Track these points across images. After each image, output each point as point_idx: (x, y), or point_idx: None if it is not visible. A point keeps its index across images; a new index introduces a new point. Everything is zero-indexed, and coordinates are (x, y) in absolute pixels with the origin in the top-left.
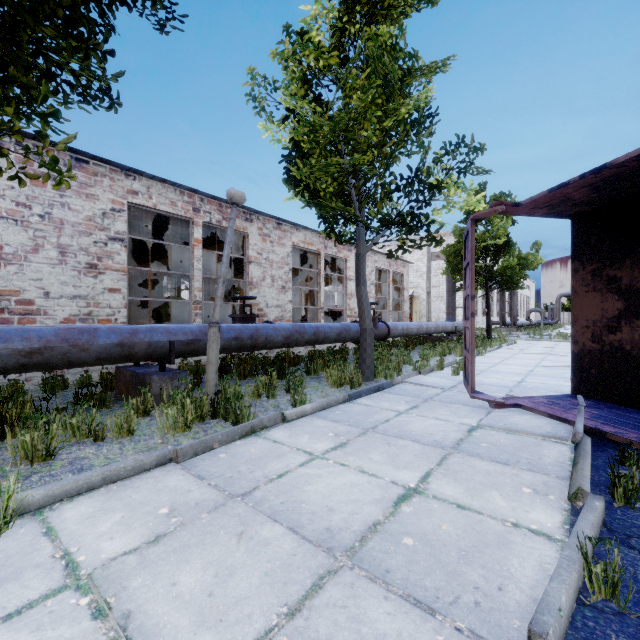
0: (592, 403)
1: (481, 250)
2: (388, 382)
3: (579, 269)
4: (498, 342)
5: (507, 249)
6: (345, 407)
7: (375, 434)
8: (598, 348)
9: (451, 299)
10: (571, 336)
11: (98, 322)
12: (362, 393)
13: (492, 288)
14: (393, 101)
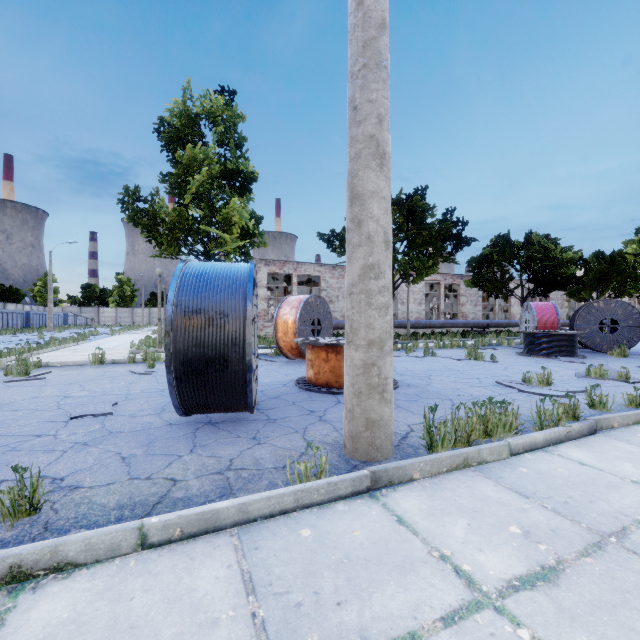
0: None
1: None
2: None
3: None
4: None
5: None
6: None
7: None
8: None
9: None
10: None
11: (562, 319)
12: None
13: None
14: None
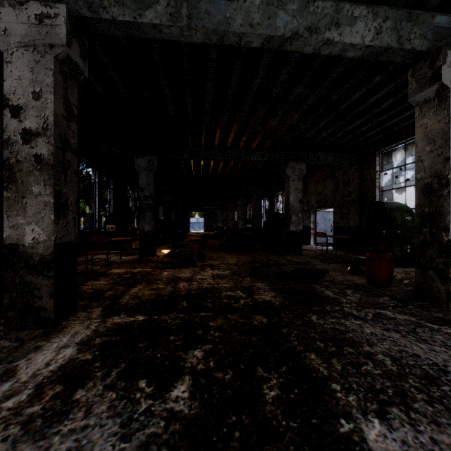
0: None
1: None
2: None
3: None
4: None
5: None
6: None
7: None
8: None
9: None
10: None
11: None
12: None
13: None
14: None
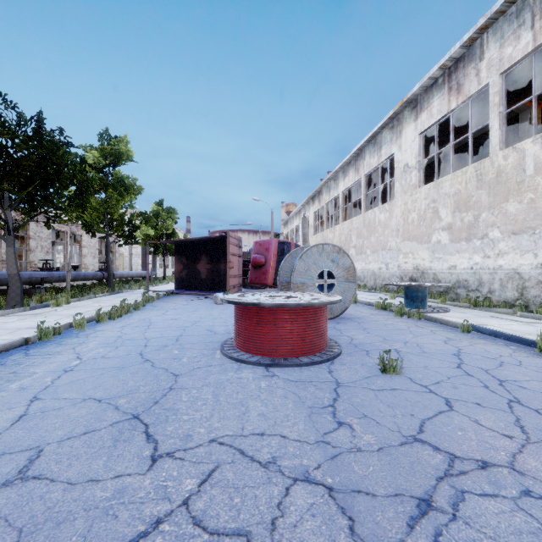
0: (177, 290)
1: (160, 235)
2: (121, 291)
3: (176, 257)
4: (167, 281)
5: (174, 235)
6: (110, 296)
7: (124, 297)
8: (179, 277)
9: (145, 259)
10: (175, 274)
11: None
12: (114, 293)
13: (166, 254)
14: (123, 196)
